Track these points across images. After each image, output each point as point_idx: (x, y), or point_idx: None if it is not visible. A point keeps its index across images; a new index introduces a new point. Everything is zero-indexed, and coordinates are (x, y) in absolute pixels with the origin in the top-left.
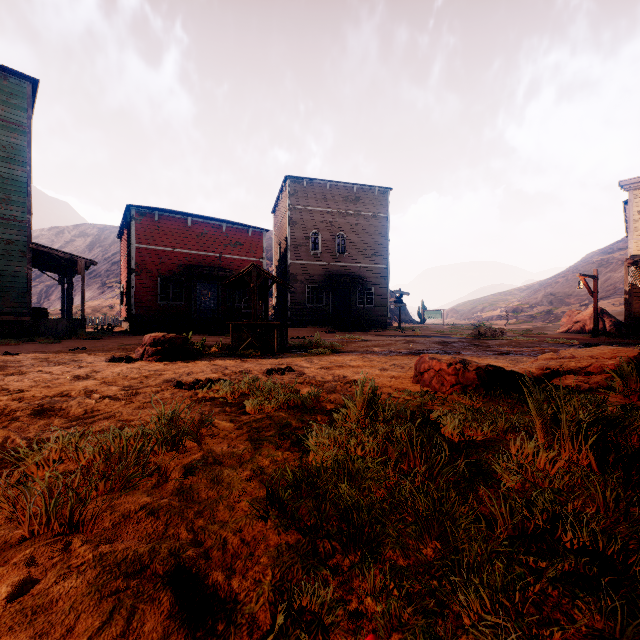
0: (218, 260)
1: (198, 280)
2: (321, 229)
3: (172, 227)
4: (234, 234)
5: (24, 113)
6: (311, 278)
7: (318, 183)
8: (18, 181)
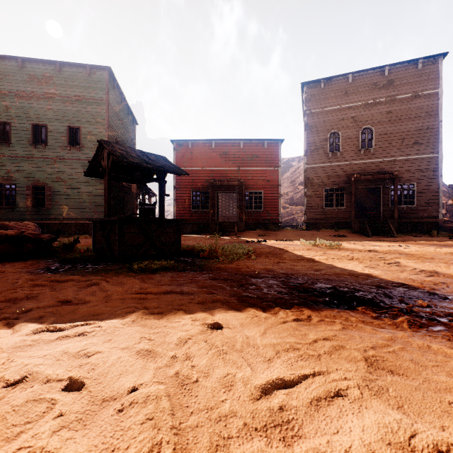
0: (237, 173)
1: (220, 191)
2: (341, 127)
3: (201, 151)
4: (251, 149)
5: (104, 91)
6: (329, 180)
7: (337, 80)
8: (101, 135)
